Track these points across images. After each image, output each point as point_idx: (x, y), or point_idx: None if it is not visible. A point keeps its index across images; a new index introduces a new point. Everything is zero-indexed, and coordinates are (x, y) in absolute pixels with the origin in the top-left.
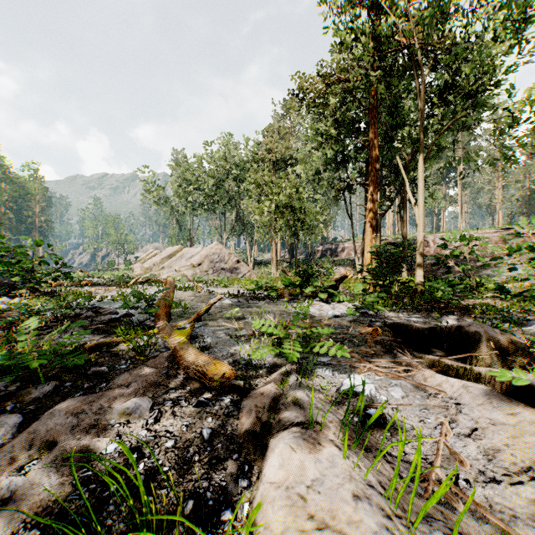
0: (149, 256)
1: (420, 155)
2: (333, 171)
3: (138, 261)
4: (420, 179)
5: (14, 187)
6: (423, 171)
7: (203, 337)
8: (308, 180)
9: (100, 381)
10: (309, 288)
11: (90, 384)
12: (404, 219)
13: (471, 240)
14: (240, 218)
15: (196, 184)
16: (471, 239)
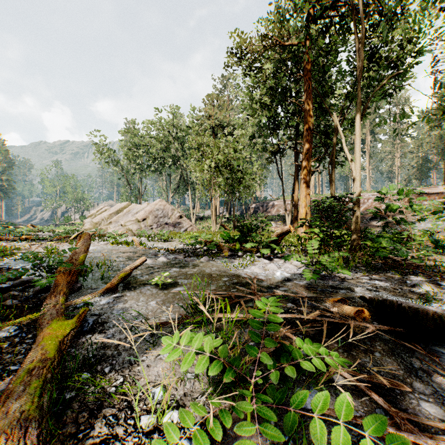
0: (99, 212)
1: (357, 112)
2: (266, 137)
3: (89, 216)
4: (357, 135)
5: None
6: (360, 128)
7: (103, 328)
8: (244, 144)
9: None
10: (251, 244)
11: None
12: (332, 178)
13: (407, 195)
14: (183, 179)
15: (144, 147)
16: (407, 194)
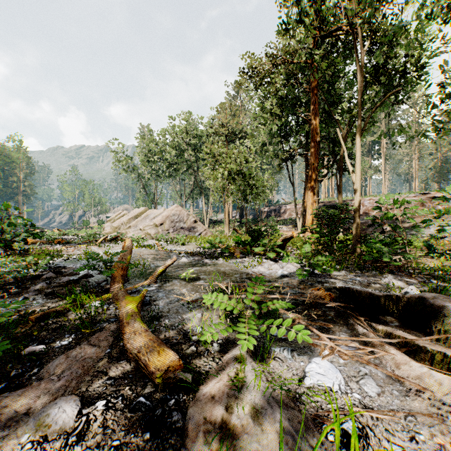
0: (118, 216)
1: (357, 128)
2: (278, 144)
3: (108, 220)
4: (357, 149)
5: (0, 156)
6: (359, 142)
7: (156, 302)
8: (256, 151)
9: (33, 365)
10: (259, 248)
11: (19, 371)
12: (340, 185)
13: (403, 204)
14: (197, 184)
15: (159, 154)
16: (403, 203)
